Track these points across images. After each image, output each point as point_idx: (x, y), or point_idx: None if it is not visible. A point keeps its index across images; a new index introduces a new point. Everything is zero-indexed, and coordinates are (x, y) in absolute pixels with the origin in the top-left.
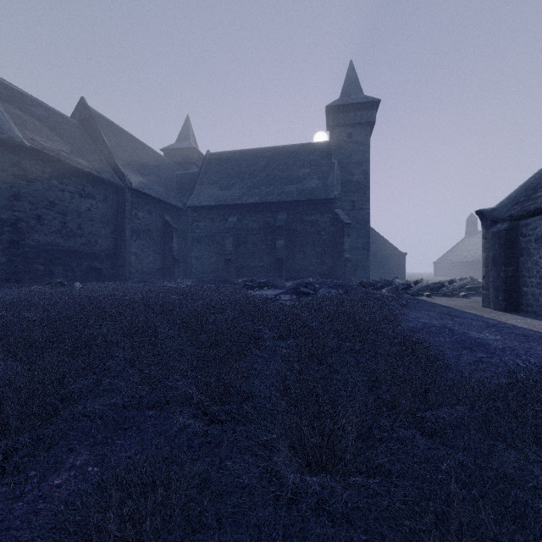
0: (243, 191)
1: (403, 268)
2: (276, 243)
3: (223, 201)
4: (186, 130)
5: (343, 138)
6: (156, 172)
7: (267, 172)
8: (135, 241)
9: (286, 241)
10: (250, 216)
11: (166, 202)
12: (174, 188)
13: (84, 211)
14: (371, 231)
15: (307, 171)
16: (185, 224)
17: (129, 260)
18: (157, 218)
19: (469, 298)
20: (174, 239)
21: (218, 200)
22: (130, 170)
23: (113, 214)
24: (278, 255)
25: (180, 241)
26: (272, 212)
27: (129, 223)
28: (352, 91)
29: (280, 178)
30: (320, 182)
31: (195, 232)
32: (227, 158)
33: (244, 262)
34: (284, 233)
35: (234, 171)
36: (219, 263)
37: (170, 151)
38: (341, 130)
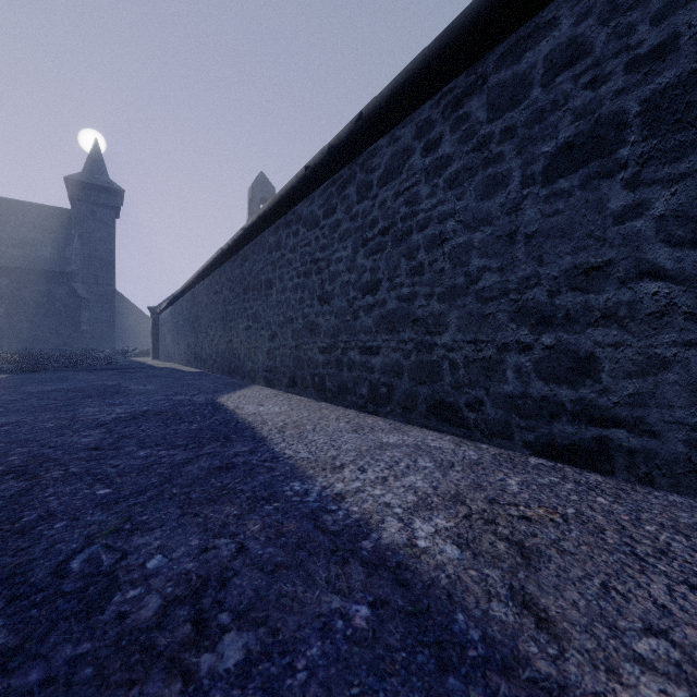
0: None
1: None
2: None
3: None
4: None
5: (86, 213)
6: None
7: None
8: None
9: (9, 309)
10: None
11: None
12: None
13: None
14: (129, 304)
15: (40, 237)
16: None
17: None
18: None
19: None
20: None
21: None
22: None
23: None
24: None
25: None
26: None
27: None
28: (97, 171)
29: None
30: (56, 252)
31: None
32: None
33: None
34: (4, 300)
35: None
36: None
37: None
38: (84, 205)
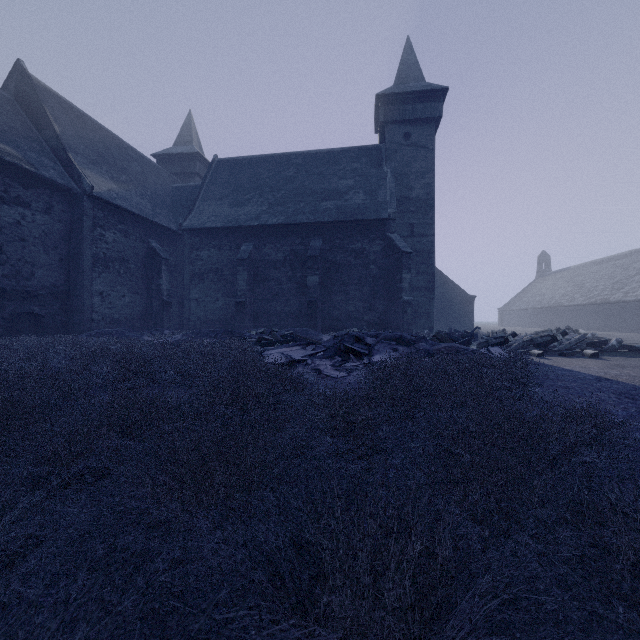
0: (262, 209)
1: (471, 315)
2: (308, 280)
3: (234, 221)
4: (188, 131)
5: (398, 139)
6: (139, 180)
7: (295, 184)
8: (99, 275)
9: (322, 278)
10: (271, 243)
11: (151, 221)
12: (167, 204)
13: (8, 224)
14: None
15: (350, 183)
16: (182, 254)
17: (89, 302)
18: (137, 242)
19: (603, 359)
20: (164, 273)
21: (226, 220)
22: (95, 172)
23: (62, 233)
24: (310, 296)
25: (175, 278)
26: (302, 238)
27: (90, 247)
28: (410, 77)
29: (314, 191)
30: (368, 197)
31: (195, 265)
32: (241, 166)
33: (263, 306)
34: (318, 266)
35: (250, 182)
36: (229, 308)
37: (165, 157)
38: (396, 129)
